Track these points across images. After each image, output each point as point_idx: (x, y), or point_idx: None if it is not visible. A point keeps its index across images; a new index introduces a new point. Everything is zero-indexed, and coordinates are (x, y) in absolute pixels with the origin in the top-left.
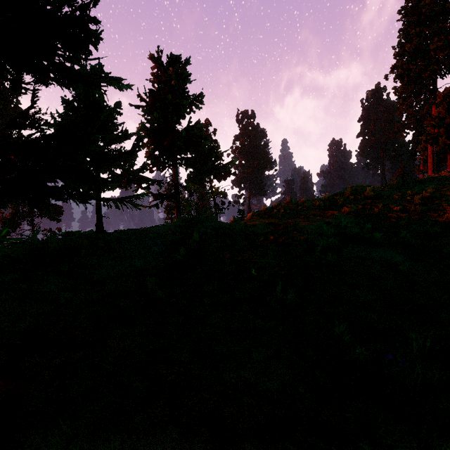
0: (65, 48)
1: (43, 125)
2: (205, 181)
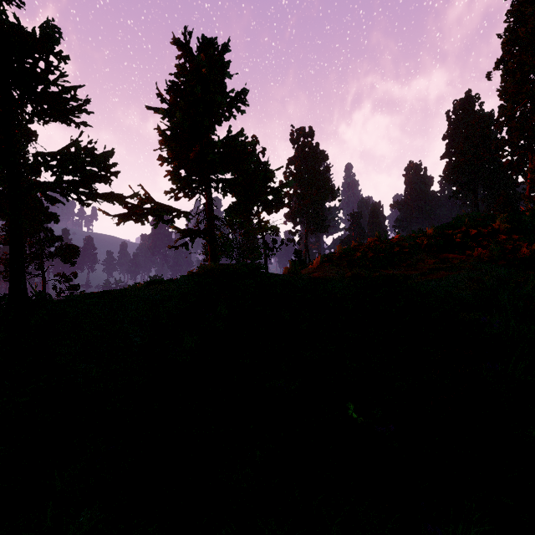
0: None
1: None
2: (252, 214)
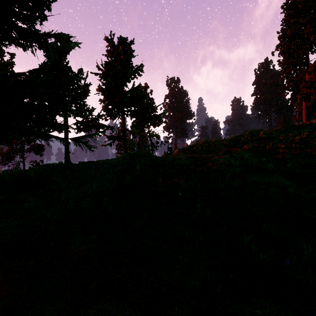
0: (23, 9)
1: (1, 73)
2: (144, 127)
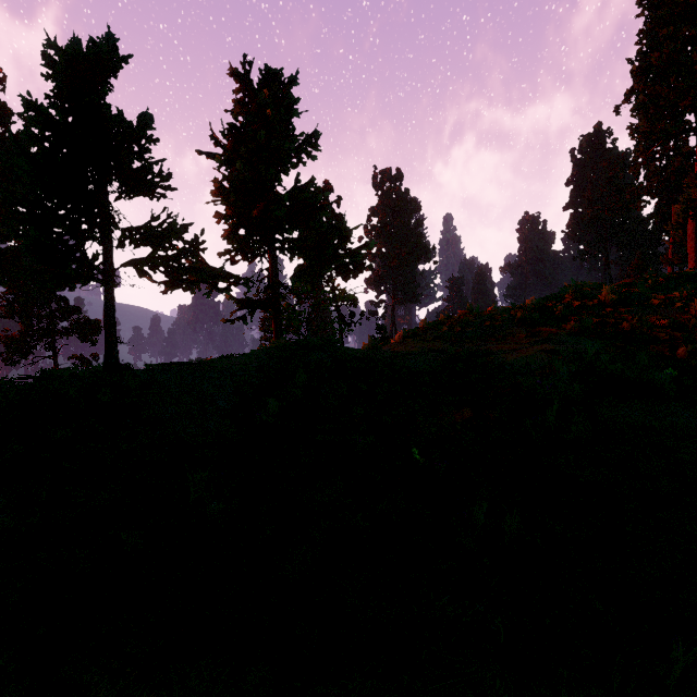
0: None
1: None
2: (324, 280)
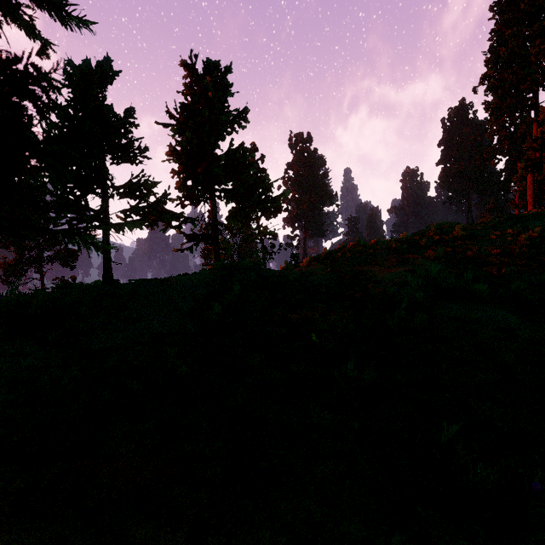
0: None
1: None
2: (251, 219)
